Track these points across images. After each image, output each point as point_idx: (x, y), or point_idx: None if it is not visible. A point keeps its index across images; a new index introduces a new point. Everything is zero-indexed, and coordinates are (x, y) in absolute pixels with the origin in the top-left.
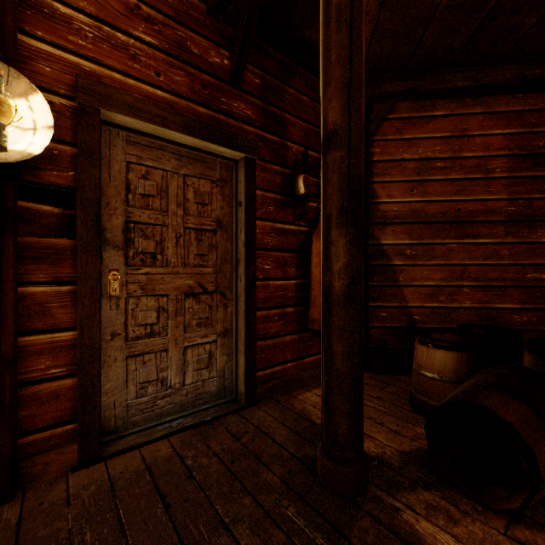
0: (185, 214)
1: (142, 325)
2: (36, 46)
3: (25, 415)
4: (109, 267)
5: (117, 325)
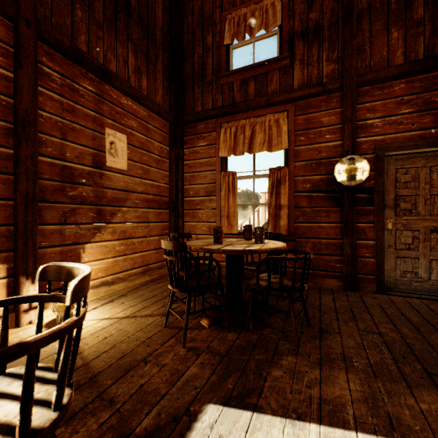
0: (430, 187)
1: (403, 244)
2: (361, 140)
3: (357, 267)
4: (387, 217)
5: (390, 242)
